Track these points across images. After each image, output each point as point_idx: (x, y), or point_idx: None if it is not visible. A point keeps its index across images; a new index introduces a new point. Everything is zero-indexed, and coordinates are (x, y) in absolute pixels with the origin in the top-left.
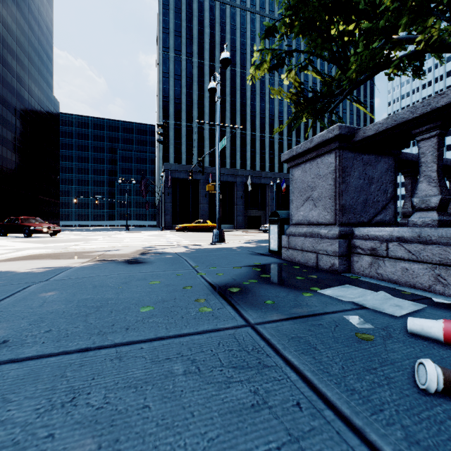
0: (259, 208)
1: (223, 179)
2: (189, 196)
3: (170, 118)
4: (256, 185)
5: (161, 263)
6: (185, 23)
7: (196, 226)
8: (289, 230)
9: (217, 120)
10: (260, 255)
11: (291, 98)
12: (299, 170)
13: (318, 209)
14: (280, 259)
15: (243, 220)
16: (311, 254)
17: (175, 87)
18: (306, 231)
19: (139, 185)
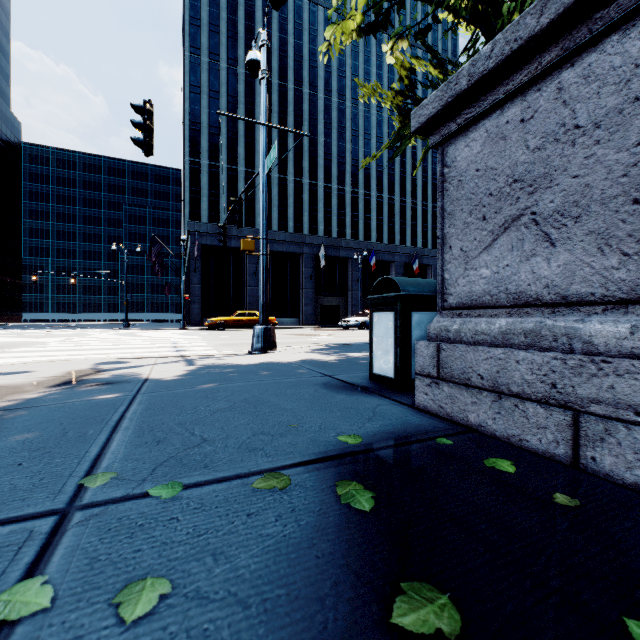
0: (337, 294)
1: (283, 248)
2: (229, 273)
3: (202, 155)
4: (332, 259)
5: (2, 444)
6: (226, 14)
7: (239, 320)
8: (439, 324)
9: (261, 115)
10: (350, 390)
11: (392, 105)
12: (473, 143)
13: (568, 250)
14: (413, 410)
15: (313, 311)
16: (544, 411)
17: (211, 108)
18: (508, 328)
19: (148, 255)
